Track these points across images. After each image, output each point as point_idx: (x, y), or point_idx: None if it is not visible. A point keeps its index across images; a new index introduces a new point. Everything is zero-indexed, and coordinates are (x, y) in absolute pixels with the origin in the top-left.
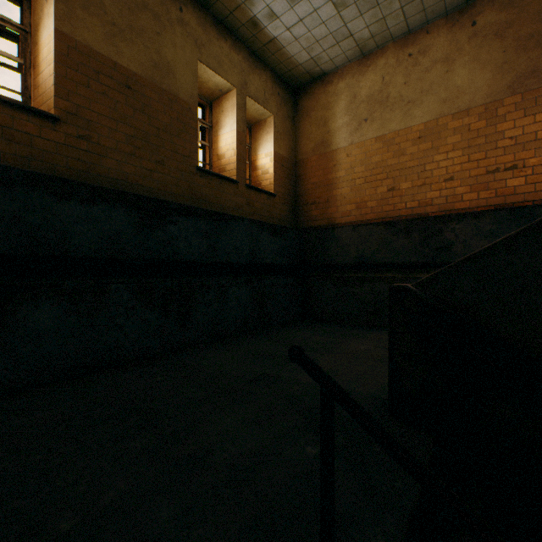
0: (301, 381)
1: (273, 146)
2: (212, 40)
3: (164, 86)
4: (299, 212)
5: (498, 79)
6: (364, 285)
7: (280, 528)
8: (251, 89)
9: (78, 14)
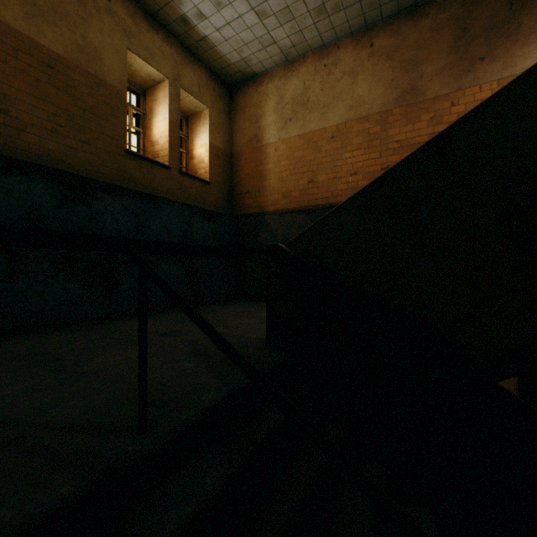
0: None
1: (209, 137)
2: (143, 31)
3: (91, 70)
4: (235, 200)
5: (389, 92)
6: None
7: None
8: (185, 82)
9: None
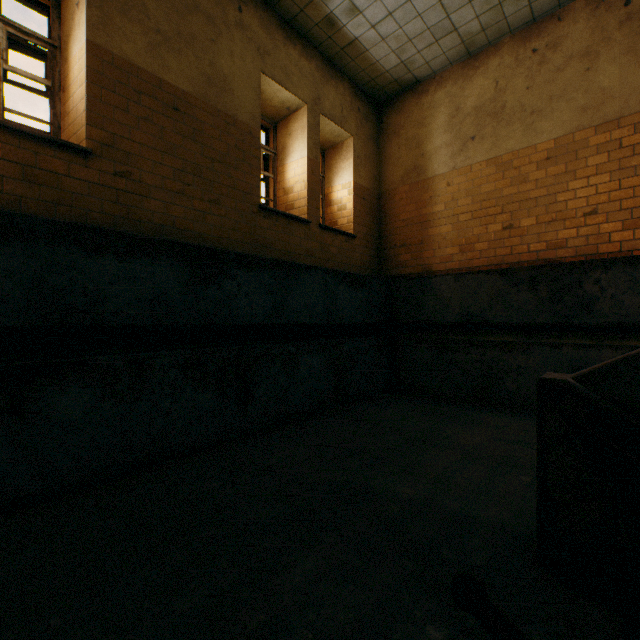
0: (402, 496)
1: (353, 174)
2: (277, 45)
3: (220, 106)
4: (384, 256)
5: None
6: (471, 351)
7: None
8: (326, 105)
9: (115, 21)
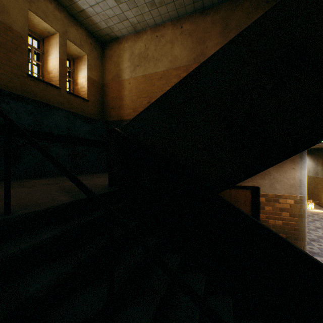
0: None
1: (87, 72)
2: None
3: (0, 19)
4: (105, 112)
5: (190, 55)
6: None
7: (14, 204)
8: (71, 36)
9: None
